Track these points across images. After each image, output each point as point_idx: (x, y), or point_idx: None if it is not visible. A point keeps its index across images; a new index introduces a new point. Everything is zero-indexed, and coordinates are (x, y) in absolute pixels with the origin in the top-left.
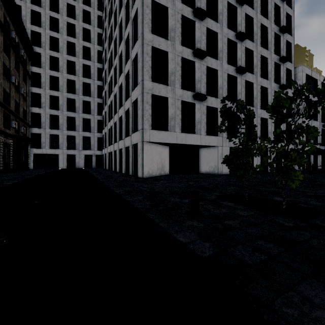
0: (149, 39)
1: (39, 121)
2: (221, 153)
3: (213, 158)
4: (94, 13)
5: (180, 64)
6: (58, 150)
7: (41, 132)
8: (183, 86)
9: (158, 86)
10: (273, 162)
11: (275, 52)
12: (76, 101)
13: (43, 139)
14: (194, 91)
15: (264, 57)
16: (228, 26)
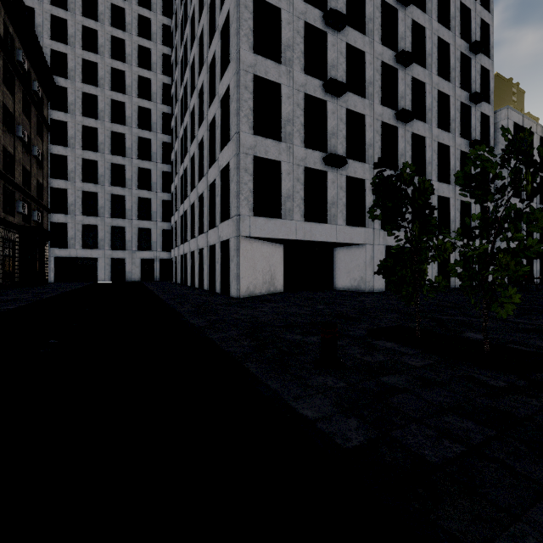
0: (248, 63)
1: (64, 202)
2: (370, 256)
3: (358, 264)
4: (156, 21)
5: (302, 106)
6: (97, 250)
7: (68, 220)
8: (306, 142)
9: (264, 142)
10: (468, 272)
11: (462, 86)
12: (127, 168)
13: (72, 233)
14: (326, 150)
15: (443, 94)
16: (383, 41)
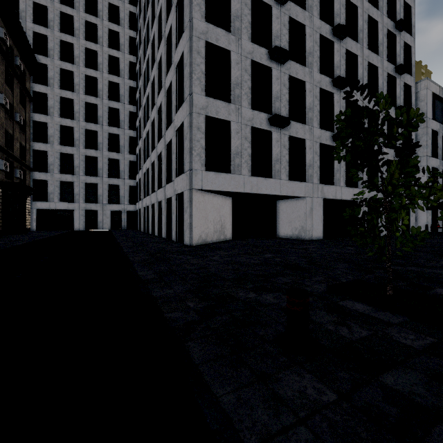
0: (200, 30)
1: (45, 162)
2: (310, 208)
3: (298, 215)
4: (124, 8)
5: (249, 71)
6: (73, 203)
7: (48, 178)
8: (253, 104)
9: (215, 103)
10: None
11: (388, 59)
12: (98, 134)
13: (51, 189)
14: (271, 112)
15: (372, 66)
16: (321, 17)
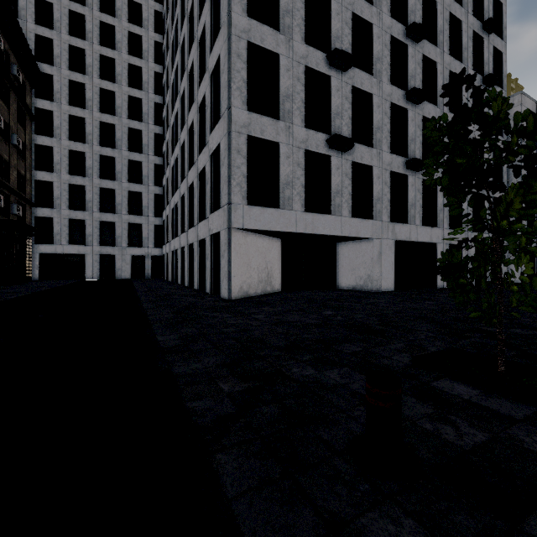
0: (241, 28)
1: (50, 196)
2: (378, 252)
3: (364, 260)
4: (148, 7)
5: (303, 80)
6: (84, 246)
7: (54, 215)
8: (307, 122)
9: (259, 119)
10: None
11: (474, 68)
12: (116, 160)
13: (58, 228)
14: (329, 132)
15: None
16: (392, 14)
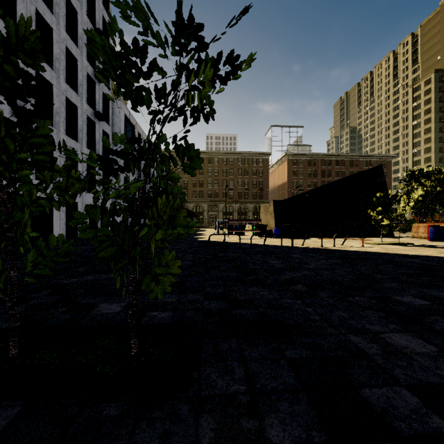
0: None
1: None
2: None
3: None
4: None
5: None
6: None
7: None
8: None
9: None
10: (112, 230)
11: (89, 60)
12: None
13: None
14: None
15: (72, 54)
16: None
